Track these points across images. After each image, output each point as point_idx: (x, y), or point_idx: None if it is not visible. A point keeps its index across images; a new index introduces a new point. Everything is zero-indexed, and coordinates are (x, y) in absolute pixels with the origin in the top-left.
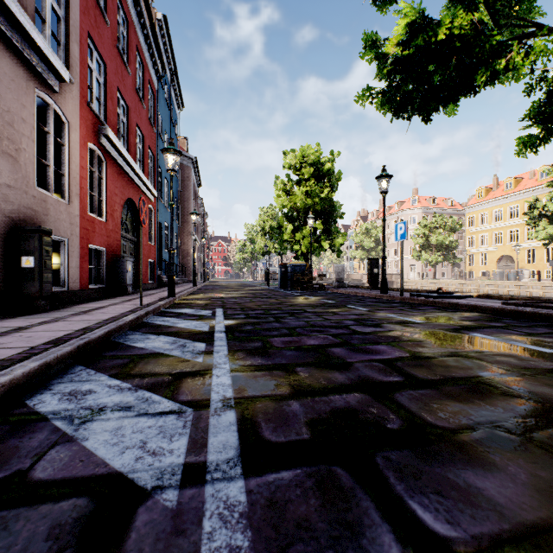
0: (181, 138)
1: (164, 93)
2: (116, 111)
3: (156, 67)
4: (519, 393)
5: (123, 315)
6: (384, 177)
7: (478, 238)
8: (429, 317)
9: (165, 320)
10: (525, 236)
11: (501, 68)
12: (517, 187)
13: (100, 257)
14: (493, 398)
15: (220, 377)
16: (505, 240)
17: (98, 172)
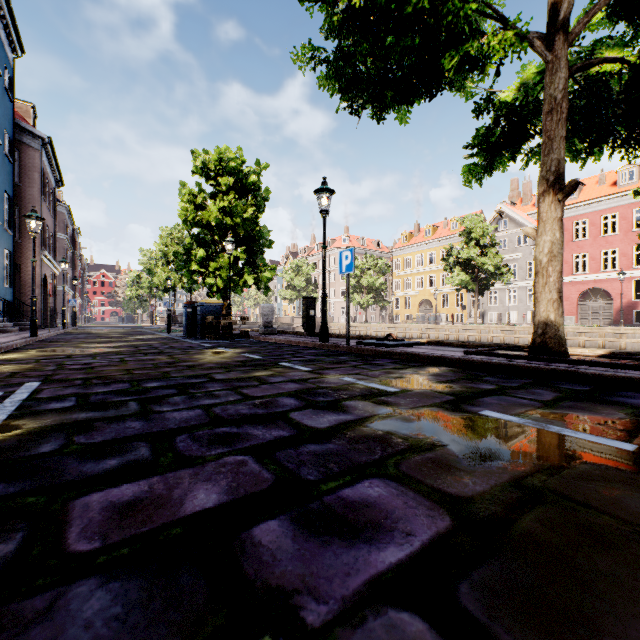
0: (22, 103)
1: None
2: None
3: None
4: None
5: None
6: (325, 192)
7: (403, 281)
8: (399, 379)
9: None
10: (441, 282)
11: (480, 46)
12: (434, 235)
13: None
14: None
15: None
16: (425, 285)
17: None
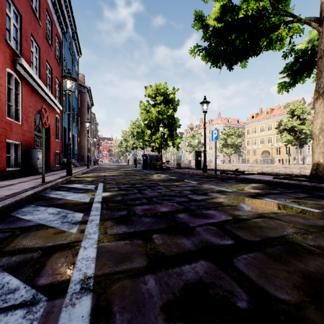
0: (80, 75)
1: (68, 44)
2: (30, 49)
3: (62, 26)
4: (321, 251)
5: (24, 191)
6: (205, 103)
7: (252, 141)
8: (235, 187)
9: (58, 194)
10: (275, 140)
11: (275, 37)
12: (271, 114)
13: (17, 148)
14: (306, 258)
15: (87, 249)
16: (265, 142)
17: (15, 90)
